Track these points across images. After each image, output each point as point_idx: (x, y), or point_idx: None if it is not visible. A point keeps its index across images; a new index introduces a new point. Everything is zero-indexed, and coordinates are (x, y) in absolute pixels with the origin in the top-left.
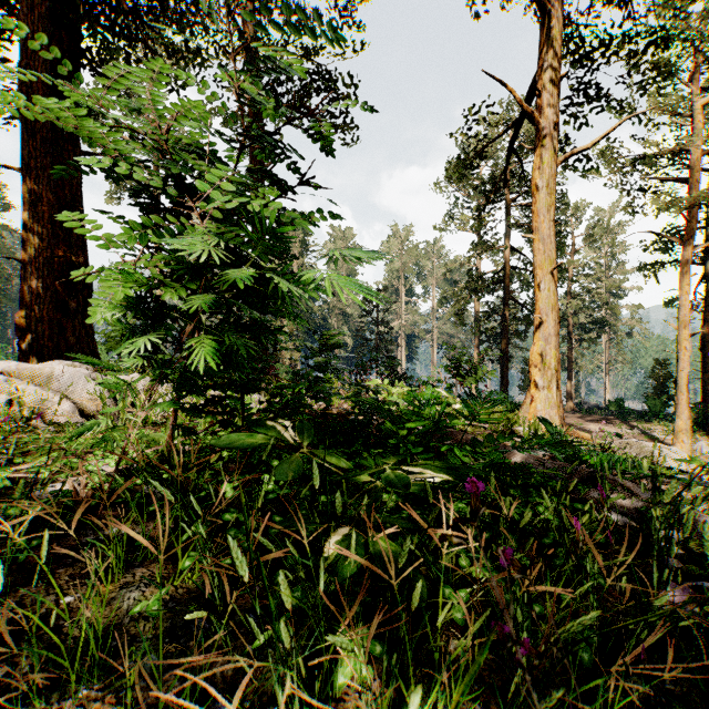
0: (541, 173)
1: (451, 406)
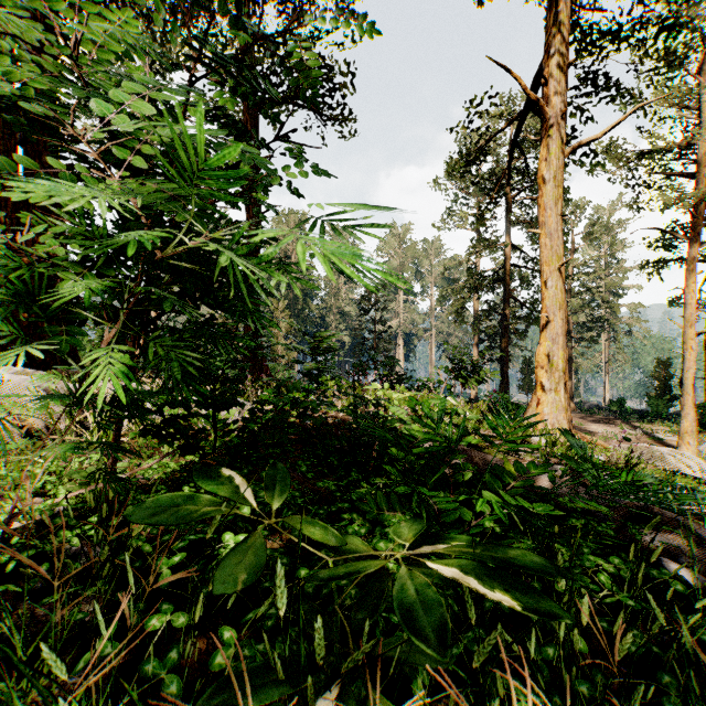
0: (548, 164)
1: (459, 415)
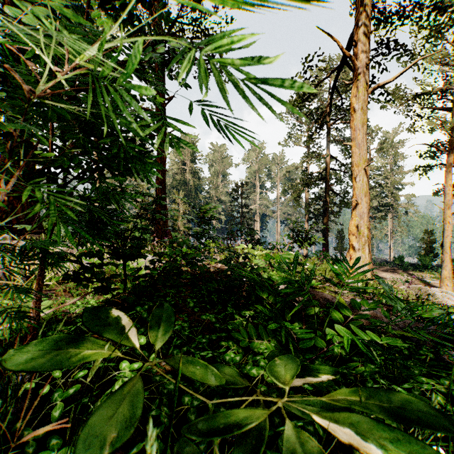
0: (357, 99)
1: (301, 265)
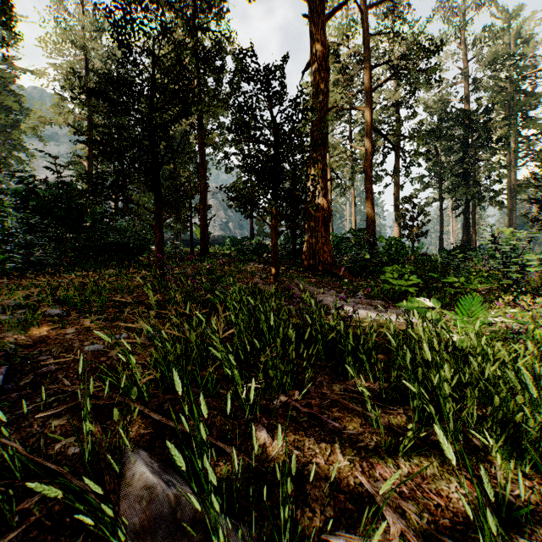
0: None
1: None
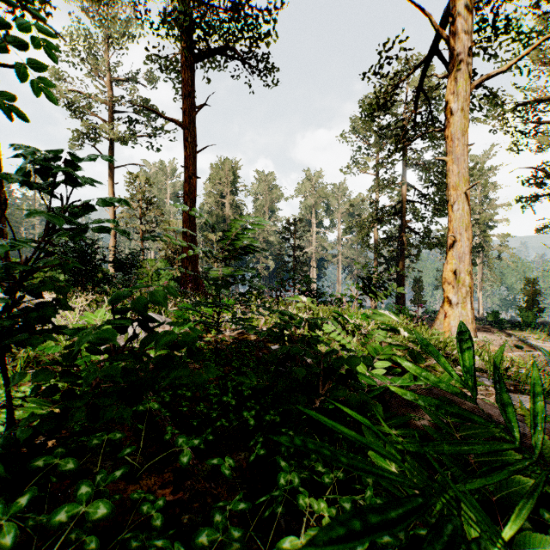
0: (455, 97)
1: (398, 332)
